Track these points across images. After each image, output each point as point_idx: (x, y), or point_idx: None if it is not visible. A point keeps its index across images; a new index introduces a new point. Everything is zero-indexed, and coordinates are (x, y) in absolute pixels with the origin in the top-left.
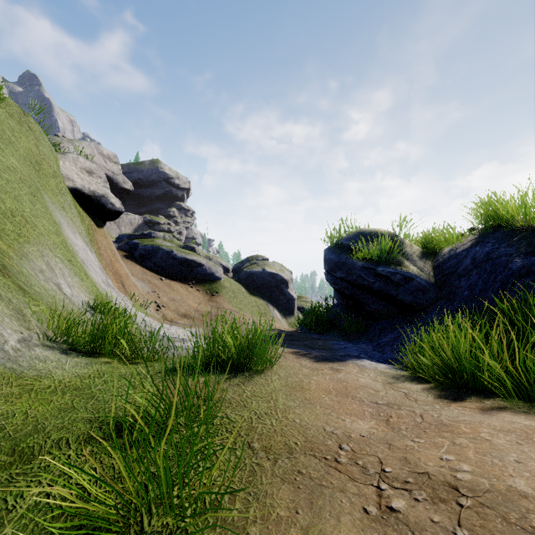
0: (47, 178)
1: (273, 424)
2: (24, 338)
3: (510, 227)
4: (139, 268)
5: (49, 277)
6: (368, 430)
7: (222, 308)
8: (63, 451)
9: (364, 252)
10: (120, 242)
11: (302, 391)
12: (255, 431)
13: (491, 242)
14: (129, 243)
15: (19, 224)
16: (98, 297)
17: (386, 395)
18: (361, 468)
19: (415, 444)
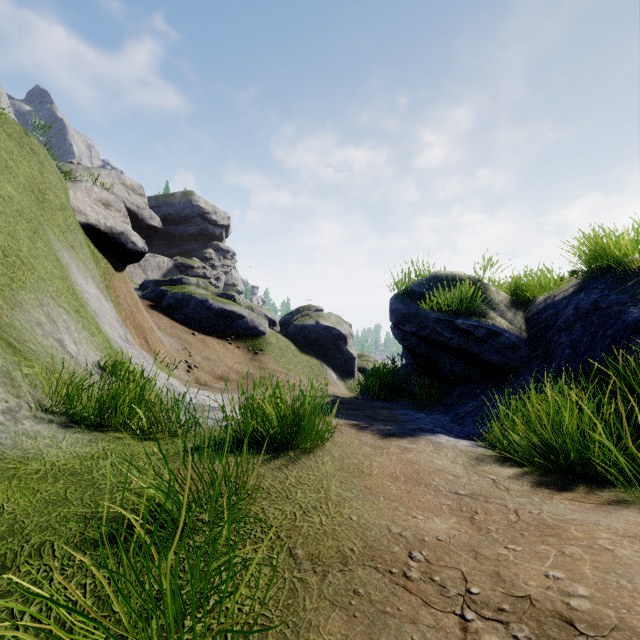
0: (53, 211)
1: (323, 522)
2: (11, 408)
3: (622, 269)
4: (167, 321)
5: (49, 332)
6: (446, 532)
7: (267, 368)
8: (45, 561)
9: (440, 300)
10: (145, 290)
11: (361, 477)
12: (299, 532)
13: (598, 287)
14: (155, 291)
15: (13, 266)
16: (112, 355)
17: (469, 483)
18: (438, 587)
19: (510, 552)
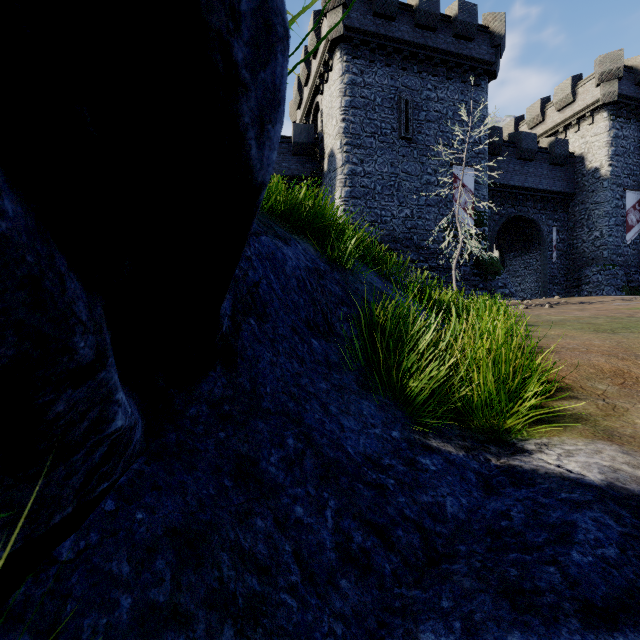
0: None
1: None
2: None
3: None
4: None
5: None
6: None
7: None
8: None
9: None
10: None
11: None
12: None
13: None
14: None
15: None
16: None
17: (639, 402)
18: None
19: None
